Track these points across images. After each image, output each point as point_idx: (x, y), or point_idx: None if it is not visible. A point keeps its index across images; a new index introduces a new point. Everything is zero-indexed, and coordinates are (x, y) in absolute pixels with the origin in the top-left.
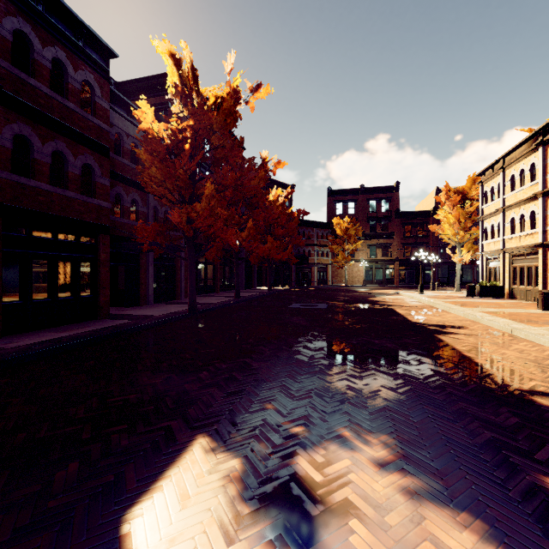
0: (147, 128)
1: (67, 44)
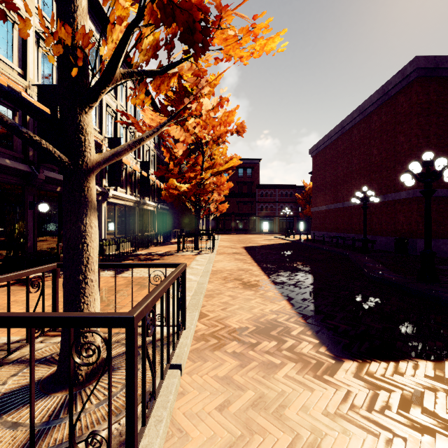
0: (298, 197)
1: (287, 188)
